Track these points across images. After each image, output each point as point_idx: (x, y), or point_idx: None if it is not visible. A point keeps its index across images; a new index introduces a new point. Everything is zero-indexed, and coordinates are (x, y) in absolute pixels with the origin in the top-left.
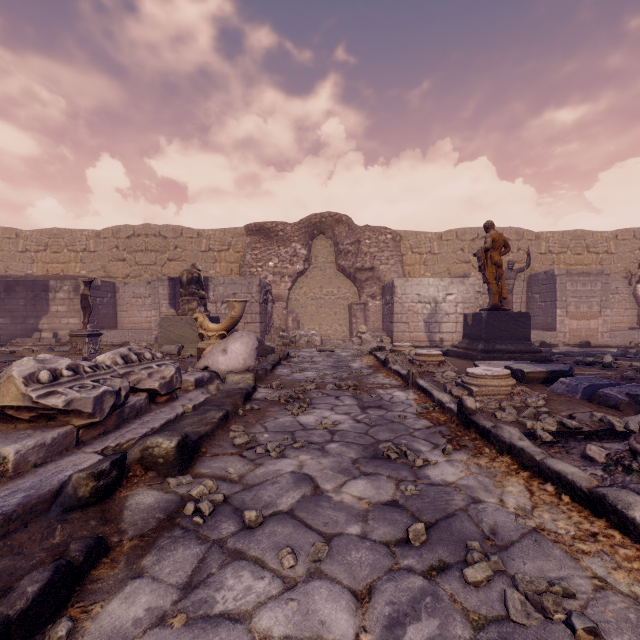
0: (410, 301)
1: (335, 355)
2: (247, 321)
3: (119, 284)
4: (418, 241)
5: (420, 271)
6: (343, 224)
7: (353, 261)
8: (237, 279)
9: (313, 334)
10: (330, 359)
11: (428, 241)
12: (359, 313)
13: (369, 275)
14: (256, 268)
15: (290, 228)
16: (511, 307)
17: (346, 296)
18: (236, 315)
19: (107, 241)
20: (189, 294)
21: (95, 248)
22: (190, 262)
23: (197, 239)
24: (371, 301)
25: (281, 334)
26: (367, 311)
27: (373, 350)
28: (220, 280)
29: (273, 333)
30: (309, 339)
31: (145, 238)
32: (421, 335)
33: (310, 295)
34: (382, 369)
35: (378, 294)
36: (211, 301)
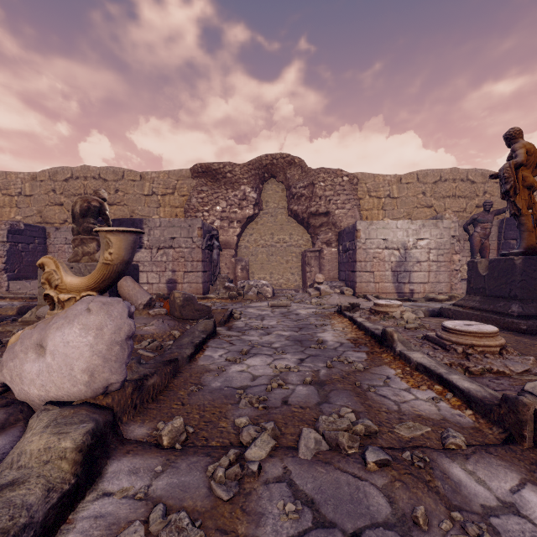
0: (375, 247)
1: (292, 314)
2: (187, 270)
3: (50, 229)
4: (376, 184)
5: (378, 216)
6: (295, 167)
7: (306, 205)
8: (176, 221)
9: (264, 284)
10: (287, 322)
11: (387, 184)
12: (313, 261)
13: (324, 220)
14: (202, 212)
15: (239, 169)
16: (488, 254)
17: (298, 243)
18: (114, 259)
19: (43, 184)
20: (83, 231)
21: (31, 192)
22: (132, 206)
23: (139, 182)
24: (326, 248)
25: (227, 285)
26: (322, 259)
27: (344, 309)
28: (156, 222)
29: (218, 283)
30: (259, 290)
31: (84, 181)
32: (388, 286)
33: (260, 242)
34: (381, 352)
35: (334, 241)
36: (145, 247)
